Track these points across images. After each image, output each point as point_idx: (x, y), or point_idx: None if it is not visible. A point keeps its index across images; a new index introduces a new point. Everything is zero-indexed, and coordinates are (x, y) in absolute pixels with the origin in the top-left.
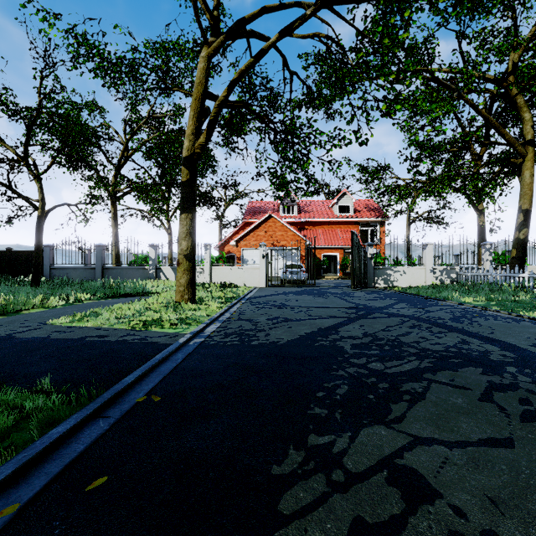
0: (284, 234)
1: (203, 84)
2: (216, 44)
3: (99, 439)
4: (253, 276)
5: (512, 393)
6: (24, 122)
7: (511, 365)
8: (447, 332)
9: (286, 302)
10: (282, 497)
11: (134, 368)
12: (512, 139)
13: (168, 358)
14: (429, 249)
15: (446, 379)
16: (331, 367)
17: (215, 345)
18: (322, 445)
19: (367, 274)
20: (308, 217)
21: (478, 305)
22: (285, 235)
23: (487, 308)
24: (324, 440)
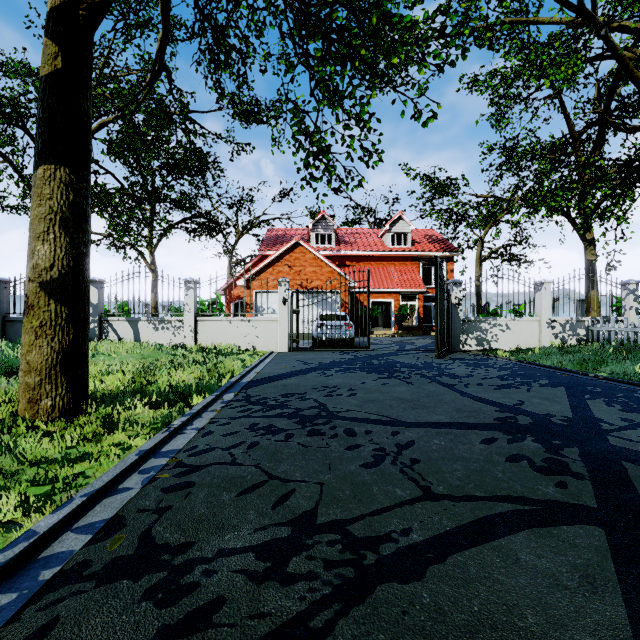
0: (317, 271)
1: None
2: None
3: None
4: (267, 334)
5: None
6: None
7: None
8: None
9: (328, 401)
10: None
11: None
12: None
13: None
14: (545, 291)
15: None
16: None
17: None
18: None
19: (450, 329)
20: (350, 249)
21: None
22: (318, 272)
23: None
24: None
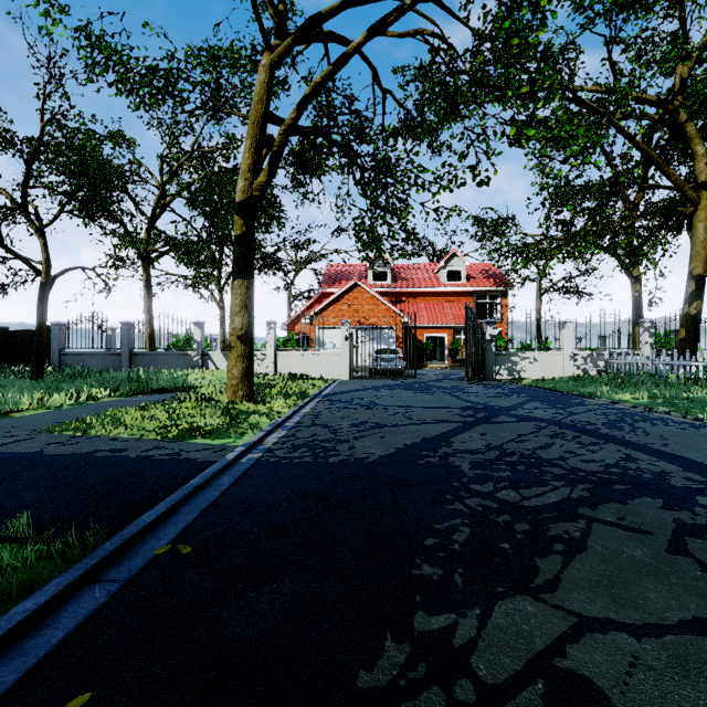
0: (374, 309)
1: (264, 102)
2: (282, 49)
3: (89, 620)
4: (332, 365)
5: None
6: (22, 156)
7: (702, 494)
8: (603, 443)
9: (376, 400)
10: None
11: (158, 499)
12: (681, 181)
13: (209, 482)
14: (568, 329)
15: (613, 517)
16: (443, 497)
17: (278, 463)
18: (436, 631)
19: (485, 361)
20: (406, 286)
21: (639, 404)
22: (375, 310)
23: (651, 409)
24: (439, 624)
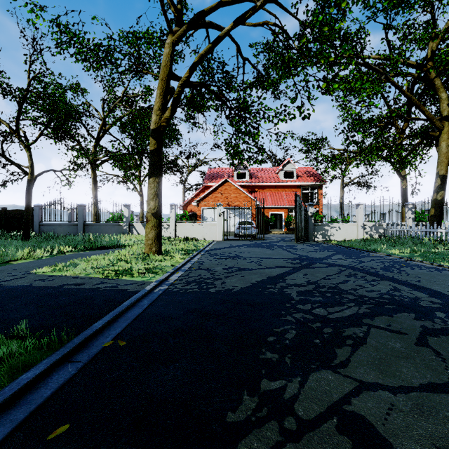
0: (237, 196)
1: (169, 66)
2: (179, 33)
3: (65, 384)
4: (211, 231)
5: (445, 337)
6: (16, 100)
7: (440, 311)
8: (380, 280)
9: (239, 254)
10: (237, 447)
11: (104, 313)
12: (431, 115)
13: (135, 304)
14: (360, 209)
15: (384, 324)
16: (280, 312)
17: (177, 292)
18: (273, 390)
19: (308, 229)
20: (258, 181)
21: (404, 256)
22: (238, 197)
23: (411, 259)
24: (276, 386)
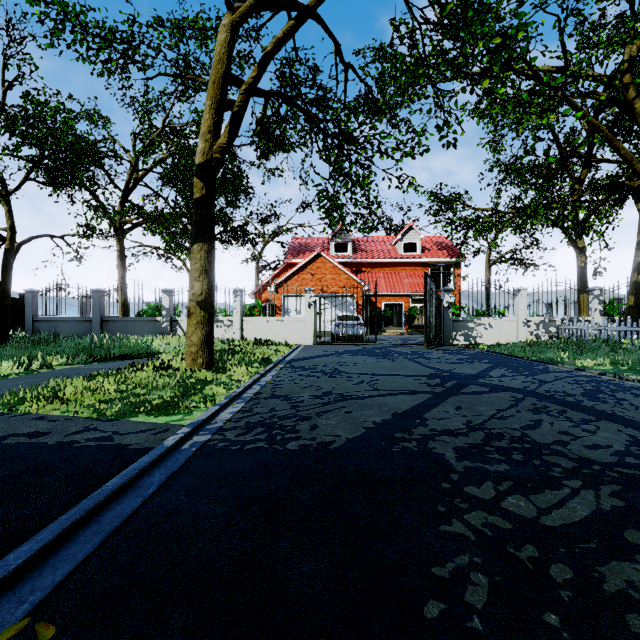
0: (336, 278)
1: (225, 62)
2: (243, 9)
3: None
4: (296, 331)
5: None
6: None
7: None
8: (595, 420)
9: (340, 367)
10: None
11: (53, 514)
12: (630, 154)
13: (134, 482)
14: (522, 296)
15: None
16: (434, 509)
17: (225, 450)
18: None
19: (442, 328)
20: (366, 257)
21: (605, 371)
22: (337, 279)
23: (622, 376)
24: None
